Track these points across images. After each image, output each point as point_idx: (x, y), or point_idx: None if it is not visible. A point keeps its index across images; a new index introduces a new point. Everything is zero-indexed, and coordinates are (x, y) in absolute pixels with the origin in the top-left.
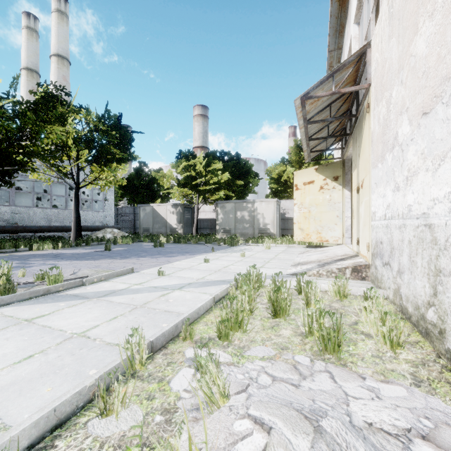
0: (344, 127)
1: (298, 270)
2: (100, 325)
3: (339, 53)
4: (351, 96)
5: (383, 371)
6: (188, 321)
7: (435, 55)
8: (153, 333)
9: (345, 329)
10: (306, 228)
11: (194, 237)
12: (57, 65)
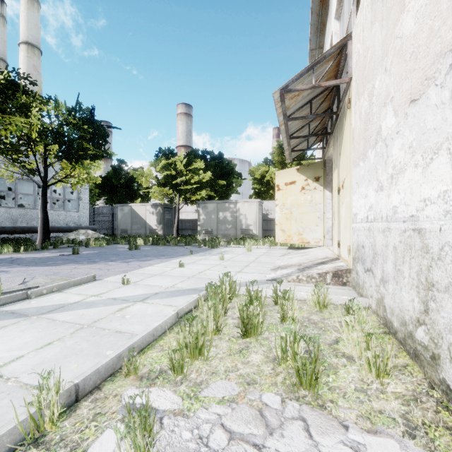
0: (325, 126)
1: (277, 275)
2: (24, 356)
3: (320, 52)
4: (332, 94)
5: (369, 414)
6: (132, 351)
7: (427, 30)
8: (91, 366)
9: (325, 350)
10: (287, 229)
11: (174, 238)
12: (26, 54)
